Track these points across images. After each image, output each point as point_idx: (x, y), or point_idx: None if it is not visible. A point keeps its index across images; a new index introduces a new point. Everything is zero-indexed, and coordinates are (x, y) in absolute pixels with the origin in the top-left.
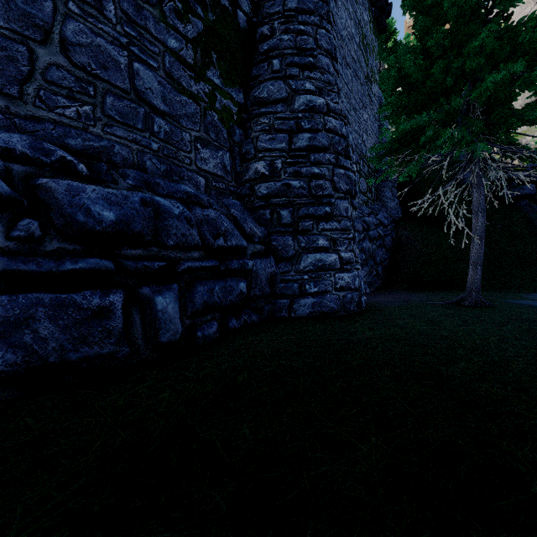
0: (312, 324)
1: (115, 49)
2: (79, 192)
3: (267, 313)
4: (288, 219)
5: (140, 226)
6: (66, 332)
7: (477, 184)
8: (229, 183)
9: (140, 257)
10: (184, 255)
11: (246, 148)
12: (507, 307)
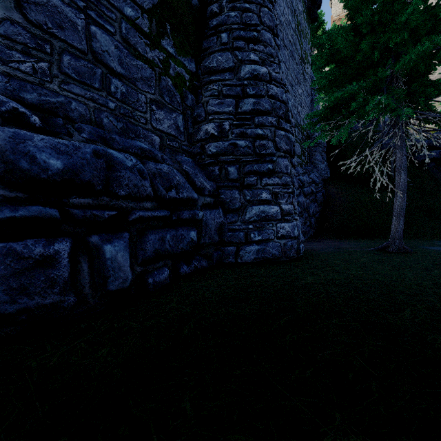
0: (257, 269)
1: (72, 11)
2: (25, 140)
3: (216, 259)
4: (235, 175)
5: (90, 176)
6: (3, 283)
7: (399, 145)
8: (182, 142)
9: (90, 206)
10: (135, 205)
11: (197, 112)
12: (426, 253)
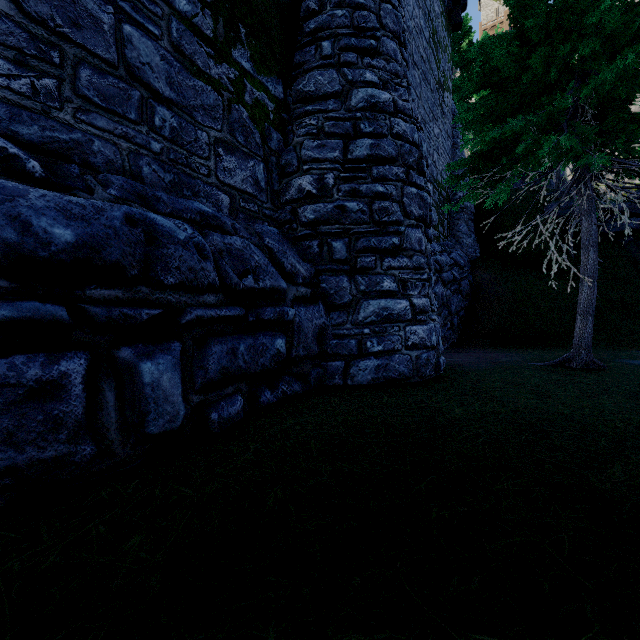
0: (377, 396)
1: (94, 0)
2: (13, 196)
3: (314, 380)
4: (342, 253)
5: (118, 254)
6: None
7: (586, 210)
8: (263, 204)
9: (119, 301)
10: (191, 299)
11: (286, 159)
12: (627, 370)
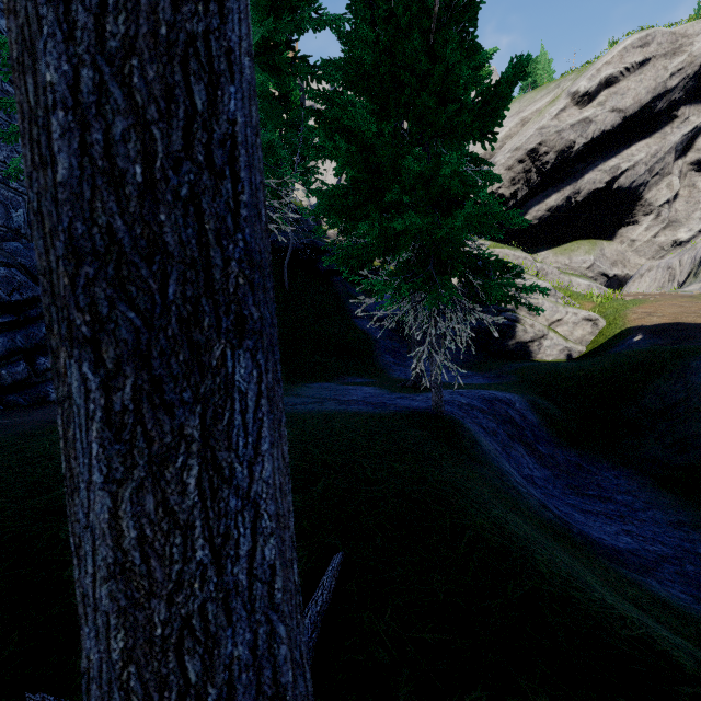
0: None
1: None
2: None
3: None
4: None
5: None
6: None
7: None
8: None
9: None
10: None
11: None
12: None
